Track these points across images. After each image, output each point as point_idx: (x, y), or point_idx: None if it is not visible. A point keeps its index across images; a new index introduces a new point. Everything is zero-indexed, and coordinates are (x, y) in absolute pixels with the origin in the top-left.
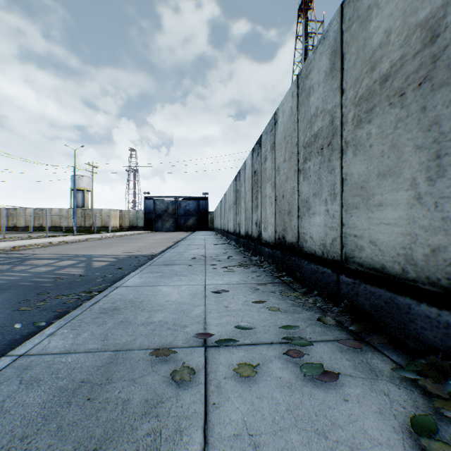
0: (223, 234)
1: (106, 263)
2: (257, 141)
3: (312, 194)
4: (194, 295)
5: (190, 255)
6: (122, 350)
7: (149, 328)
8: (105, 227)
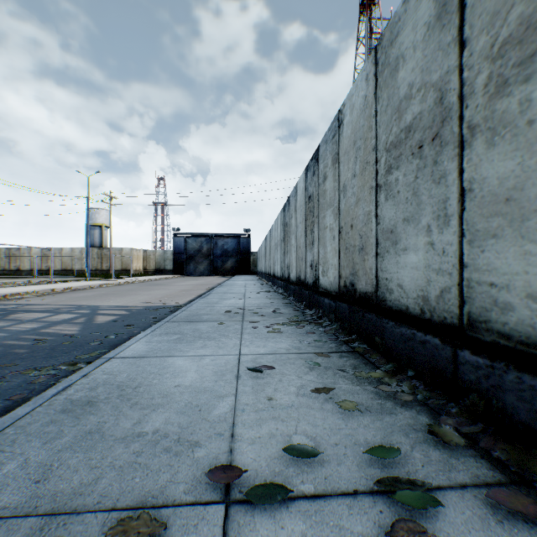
0: (268, 279)
1: (114, 317)
2: (313, 156)
3: (402, 220)
4: (220, 374)
5: (224, 307)
6: (62, 513)
7: (131, 447)
8: (126, 270)
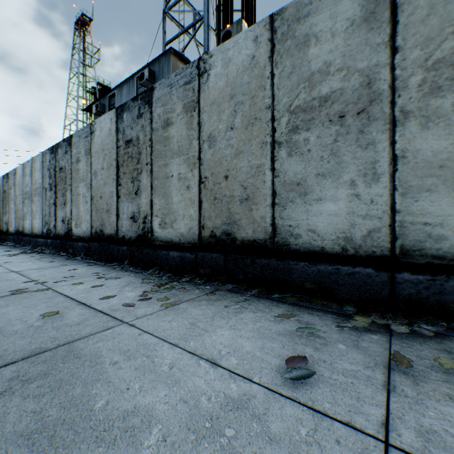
0: None
1: None
2: (7, 174)
3: (27, 212)
4: None
5: None
6: None
7: None
8: None
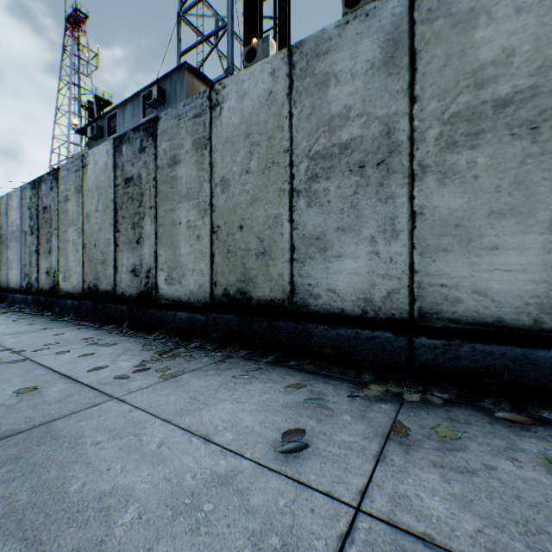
0: None
1: None
2: None
3: (2, 261)
4: None
5: None
6: None
7: None
8: None
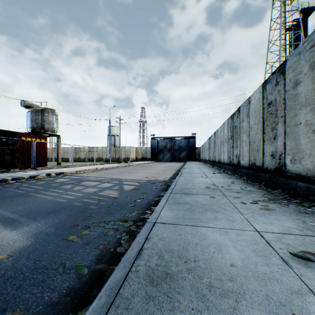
0: (213, 164)
1: (133, 187)
2: (275, 71)
3: None
4: (263, 255)
5: (200, 183)
6: None
7: None
8: (127, 158)
